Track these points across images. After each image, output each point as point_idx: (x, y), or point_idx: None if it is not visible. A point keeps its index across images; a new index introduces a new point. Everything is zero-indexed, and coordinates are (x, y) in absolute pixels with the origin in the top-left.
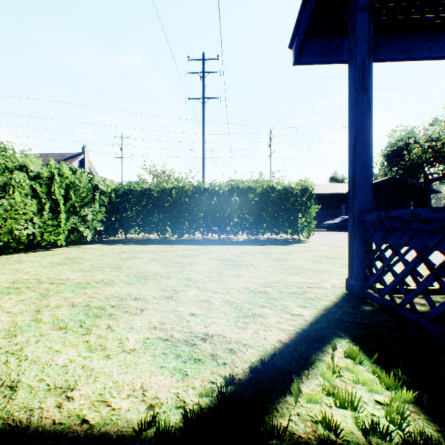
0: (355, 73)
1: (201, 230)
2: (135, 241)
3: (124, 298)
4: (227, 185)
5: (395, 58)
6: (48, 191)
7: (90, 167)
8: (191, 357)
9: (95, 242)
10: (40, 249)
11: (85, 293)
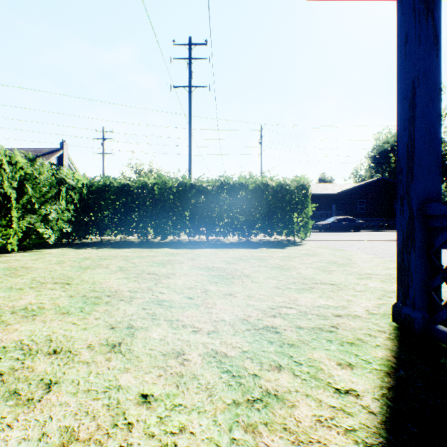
0: None
1: (188, 231)
2: (111, 244)
3: (33, 351)
4: (216, 181)
5: None
6: None
7: (69, 164)
8: None
9: (63, 245)
10: None
11: None
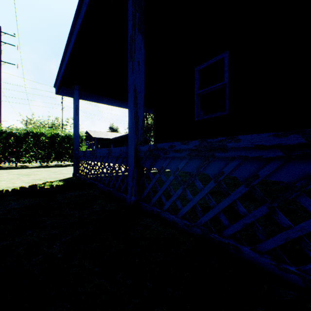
0: (74, 108)
1: None
2: None
3: None
4: (24, 130)
5: (93, 102)
6: None
7: None
8: (10, 188)
9: None
10: None
11: None
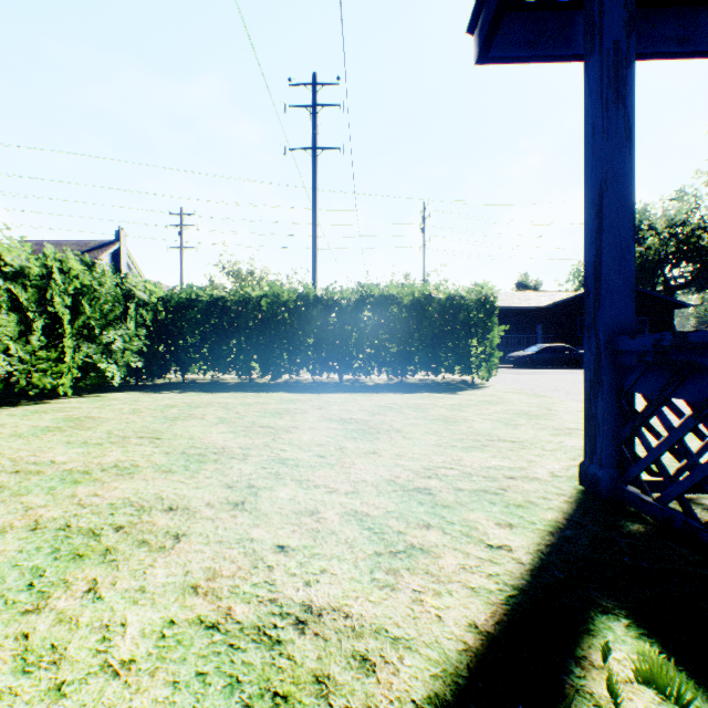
0: (602, 66)
1: (311, 367)
2: (199, 386)
3: (146, 507)
4: (354, 292)
5: (663, 51)
6: (39, 299)
7: (129, 263)
8: (266, 689)
9: (130, 387)
10: (27, 402)
11: (73, 496)
